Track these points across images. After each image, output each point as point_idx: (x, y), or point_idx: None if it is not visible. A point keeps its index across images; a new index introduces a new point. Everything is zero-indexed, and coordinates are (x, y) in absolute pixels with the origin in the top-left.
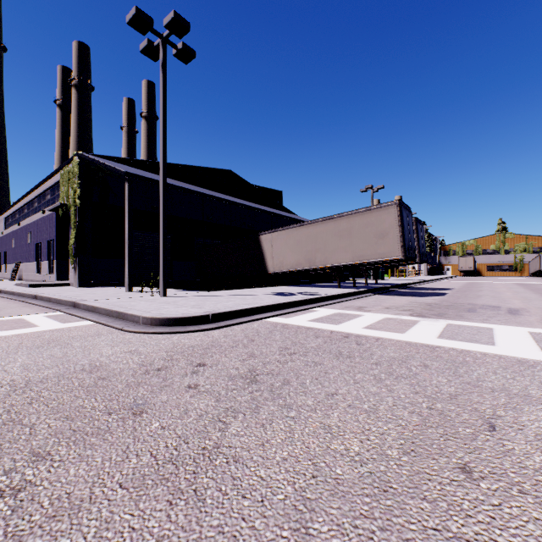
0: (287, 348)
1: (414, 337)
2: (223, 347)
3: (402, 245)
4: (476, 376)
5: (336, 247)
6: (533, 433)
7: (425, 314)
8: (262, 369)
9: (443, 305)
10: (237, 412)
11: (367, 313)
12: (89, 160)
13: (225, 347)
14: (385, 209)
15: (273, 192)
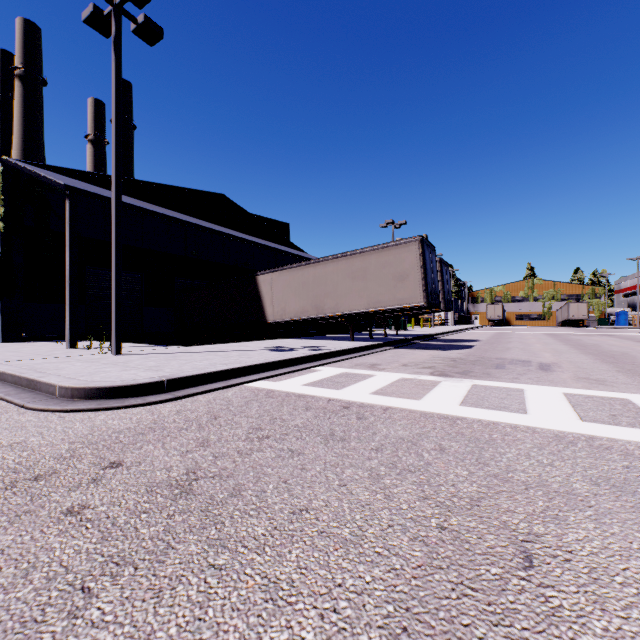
0: (260, 428)
1: (432, 405)
2: (166, 431)
3: (424, 289)
4: (505, 463)
5: (349, 291)
6: (585, 566)
7: (448, 372)
8: (208, 468)
9: (469, 360)
10: (126, 563)
11: (379, 373)
12: (19, 169)
13: (169, 431)
14: (405, 246)
15: (278, 224)
